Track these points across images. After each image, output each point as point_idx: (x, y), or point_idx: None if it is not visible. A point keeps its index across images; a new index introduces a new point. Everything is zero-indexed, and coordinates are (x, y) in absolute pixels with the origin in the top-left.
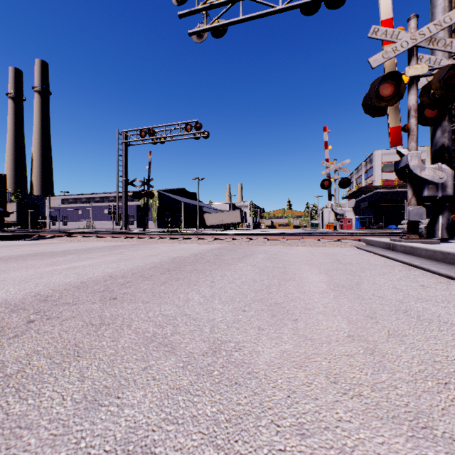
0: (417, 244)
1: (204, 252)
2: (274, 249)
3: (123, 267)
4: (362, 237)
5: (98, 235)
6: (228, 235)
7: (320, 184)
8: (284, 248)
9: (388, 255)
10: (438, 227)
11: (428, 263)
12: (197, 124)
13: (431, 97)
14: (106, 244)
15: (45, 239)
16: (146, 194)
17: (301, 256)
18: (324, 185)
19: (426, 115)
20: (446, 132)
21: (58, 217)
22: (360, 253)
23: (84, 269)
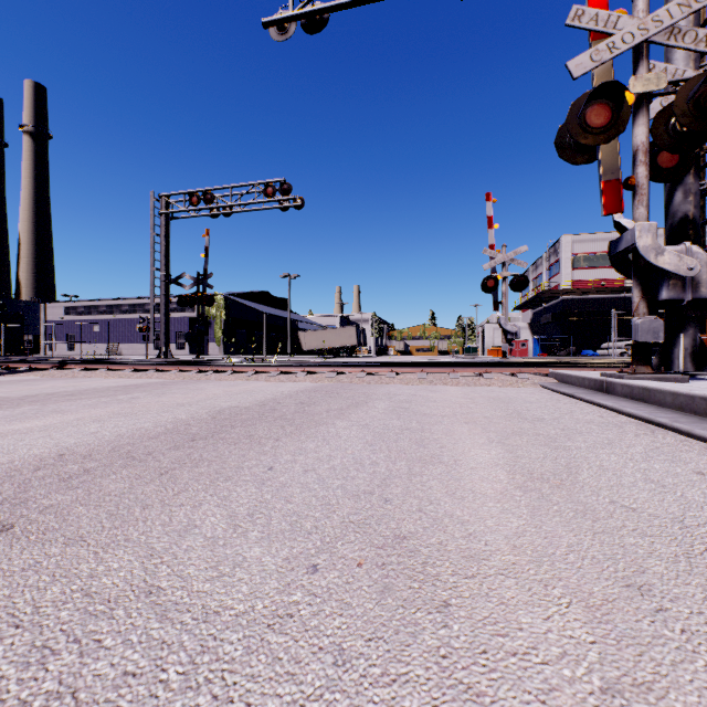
0: (653, 382)
1: (282, 396)
2: (405, 392)
3: (106, 432)
4: (552, 370)
5: (110, 367)
6: (331, 367)
7: (482, 284)
8: (423, 389)
9: (604, 403)
10: (678, 354)
11: (683, 419)
12: (283, 184)
13: (670, 131)
14: (118, 382)
15: (16, 373)
16: (200, 299)
17: (452, 404)
18: (487, 286)
19: (661, 164)
20: (692, 194)
21: (60, 337)
22: (553, 398)
23: (22, 437)
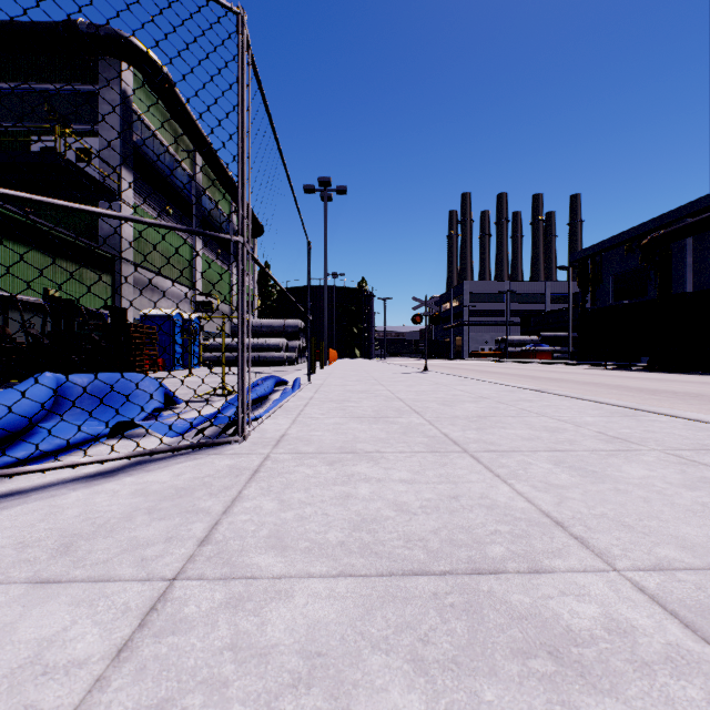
0: None
1: None
2: None
3: None
4: None
5: None
6: None
7: None
8: None
9: None
10: None
11: None
12: None
13: None
14: None
15: None
16: None
17: None
18: None
19: None
20: None
21: None
22: None
23: None
